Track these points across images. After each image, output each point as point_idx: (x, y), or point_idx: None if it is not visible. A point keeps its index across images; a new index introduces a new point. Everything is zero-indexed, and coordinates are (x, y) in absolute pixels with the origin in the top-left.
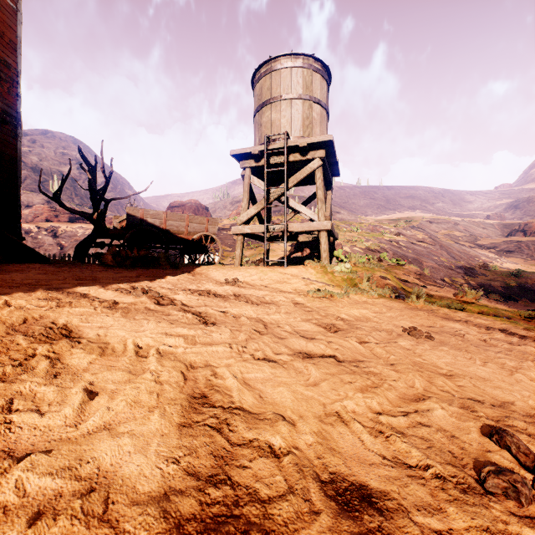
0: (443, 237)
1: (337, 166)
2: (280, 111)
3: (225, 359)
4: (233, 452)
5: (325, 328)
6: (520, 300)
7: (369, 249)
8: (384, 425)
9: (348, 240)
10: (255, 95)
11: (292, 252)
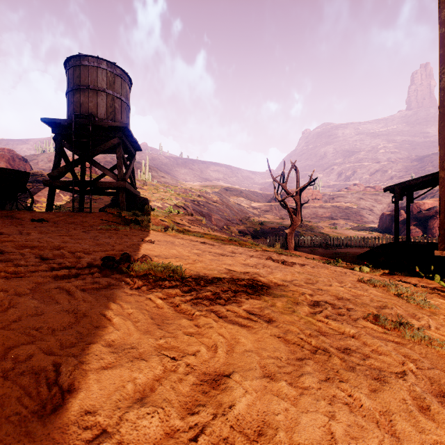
0: (233, 200)
1: (137, 144)
2: (88, 97)
3: (9, 242)
4: (2, 254)
5: (92, 239)
6: (261, 238)
7: (176, 205)
8: (78, 252)
9: (162, 198)
10: (67, 77)
11: (109, 204)
